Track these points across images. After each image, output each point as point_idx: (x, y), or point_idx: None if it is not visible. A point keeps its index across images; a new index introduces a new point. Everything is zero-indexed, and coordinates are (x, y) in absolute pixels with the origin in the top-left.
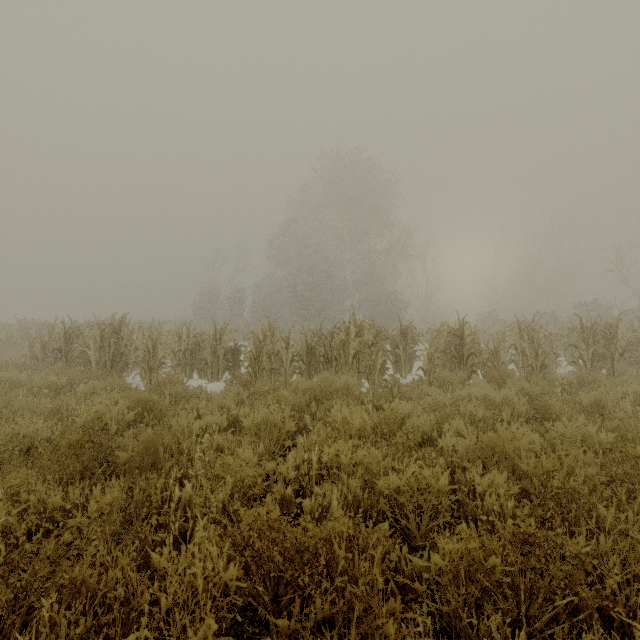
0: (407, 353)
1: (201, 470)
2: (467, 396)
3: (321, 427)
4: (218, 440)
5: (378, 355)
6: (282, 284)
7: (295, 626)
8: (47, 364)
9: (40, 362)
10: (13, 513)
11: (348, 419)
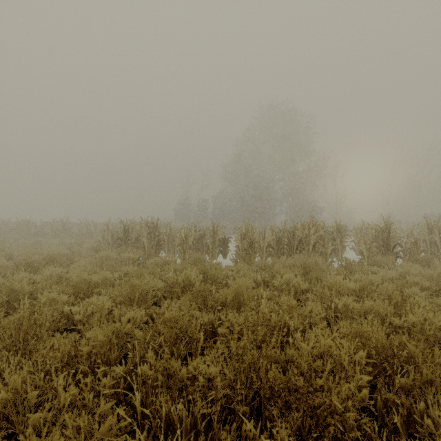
0: (343, 243)
1: (272, 308)
2: (407, 273)
3: (320, 288)
4: (261, 293)
5: (329, 244)
6: (233, 196)
7: (410, 383)
8: (113, 247)
9: (110, 246)
10: (197, 322)
11: (342, 283)
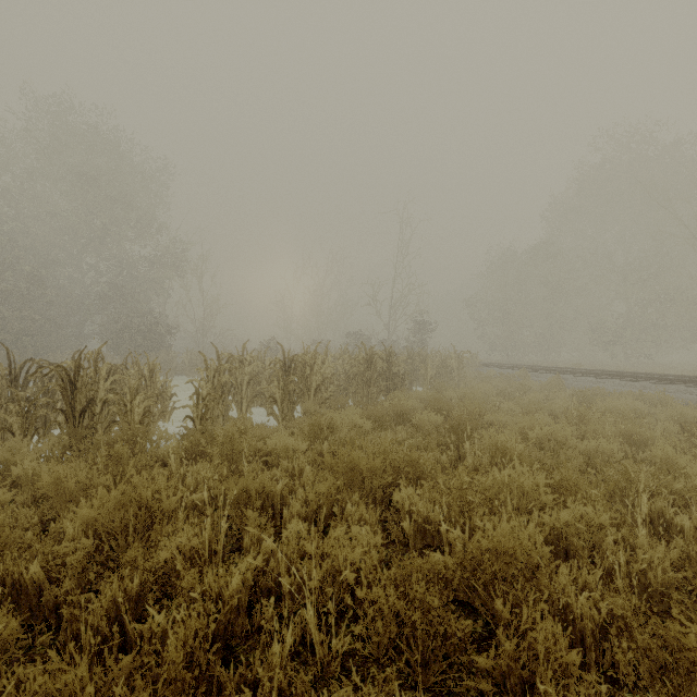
0: (2, 409)
1: None
2: None
3: None
4: None
5: None
6: None
7: None
8: None
9: None
10: None
11: None
